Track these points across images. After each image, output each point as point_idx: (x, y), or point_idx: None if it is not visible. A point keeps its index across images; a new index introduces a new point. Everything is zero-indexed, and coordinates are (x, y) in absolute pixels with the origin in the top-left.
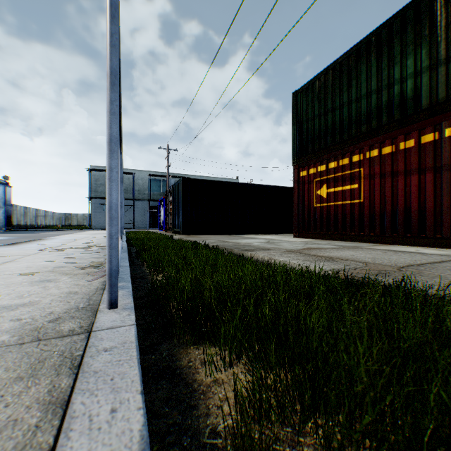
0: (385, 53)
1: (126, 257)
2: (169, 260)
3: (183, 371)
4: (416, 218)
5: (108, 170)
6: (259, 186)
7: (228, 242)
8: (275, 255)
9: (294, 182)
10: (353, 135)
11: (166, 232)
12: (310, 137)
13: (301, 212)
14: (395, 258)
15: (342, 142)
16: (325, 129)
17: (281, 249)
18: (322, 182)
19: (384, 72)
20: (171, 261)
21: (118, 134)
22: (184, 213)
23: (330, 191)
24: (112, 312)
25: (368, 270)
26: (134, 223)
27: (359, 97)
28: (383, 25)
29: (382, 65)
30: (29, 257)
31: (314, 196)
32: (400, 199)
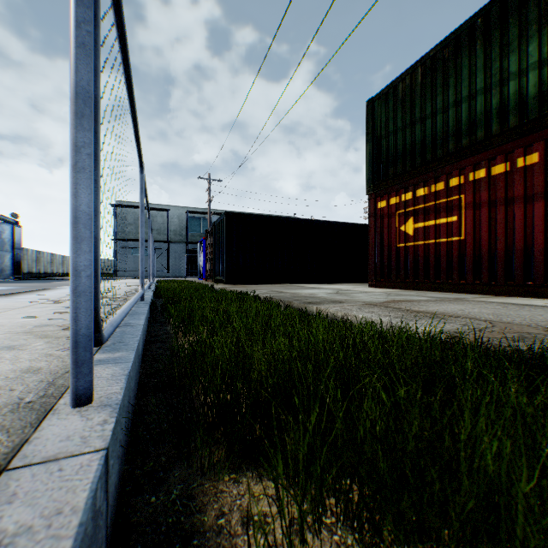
0: (496, 39)
1: (144, 312)
2: (204, 316)
3: (205, 540)
4: (542, 259)
5: (72, 149)
6: (323, 223)
7: (285, 292)
8: (351, 309)
9: (369, 216)
10: (450, 151)
11: (207, 281)
12: (391, 157)
13: (378, 254)
14: (526, 314)
15: (434, 161)
16: (411, 145)
17: (357, 301)
18: (407, 215)
19: (494, 64)
20: (206, 318)
21: (98, 94)
22: (228, 256)
23: (418, 226)
24: (75, 414)
25: (500, 332)
26: (169, 270)
27: (459, 100)
28: (493, 2)
29: (492, 55)
30: (13, 311)
31: (396, 234)
32: (518, 234)
